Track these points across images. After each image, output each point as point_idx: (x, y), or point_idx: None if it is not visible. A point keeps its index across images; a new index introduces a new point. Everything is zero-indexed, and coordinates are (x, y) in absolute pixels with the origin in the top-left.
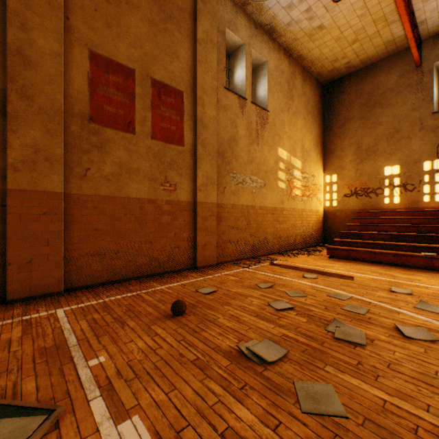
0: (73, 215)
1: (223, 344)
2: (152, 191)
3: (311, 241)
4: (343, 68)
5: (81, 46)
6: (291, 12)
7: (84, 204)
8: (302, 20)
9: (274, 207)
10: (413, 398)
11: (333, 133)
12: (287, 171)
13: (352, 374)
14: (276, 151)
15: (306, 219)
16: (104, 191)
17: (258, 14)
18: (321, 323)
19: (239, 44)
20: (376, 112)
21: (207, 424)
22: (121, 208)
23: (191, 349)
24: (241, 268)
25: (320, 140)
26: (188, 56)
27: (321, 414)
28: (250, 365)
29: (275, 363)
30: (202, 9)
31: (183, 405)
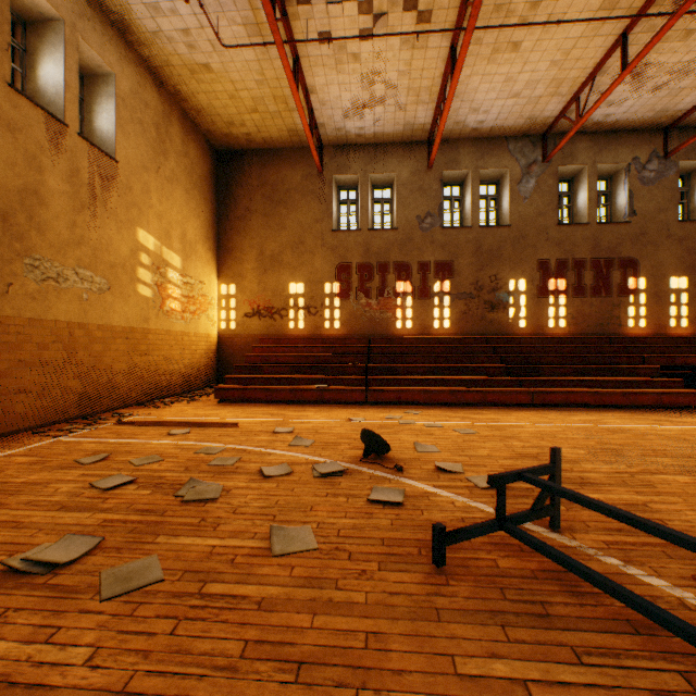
0: None
1: None
2: None
3: (198, 380)
4: (243, 139)
5: None
6: (158, 18)
7: None
8: (178, 40)
9: (131, 327)
10: (246, 532)
11: (232, 225)
12: (157, 269)
13: (189, 534)
14: (134, 233)
15: (191, 347)
16: None
17: None
18: (172, 489)
19: (51, 14)
20: (281, 212)
21: None
22: None
23: None
24: (51, 439)
25: (214, 230)
26: None
27: (130, 591)
28: (24, 582)
29: (77, 562)
30: None
31: None
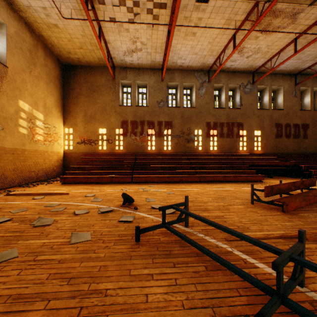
0: None
1: None
2: None
3: (53, 174)
4: (76, 60)
5: None
6: (30, 0)
7: None
8: (40, 11)
9: (15, 148)
10: (61, 236)
11: (71, 100)
12: (30, 120)
13: (34, 239)
14: (17, 102)
15: (49, 158)
16: None
17: None
18: (30, 222)
19: None
20: (95, 96)
21: None
22: None
23: None
24: None
25: (61, 102)
26: None
27: (1, 262)
28: None
29: None
30: None
31: None
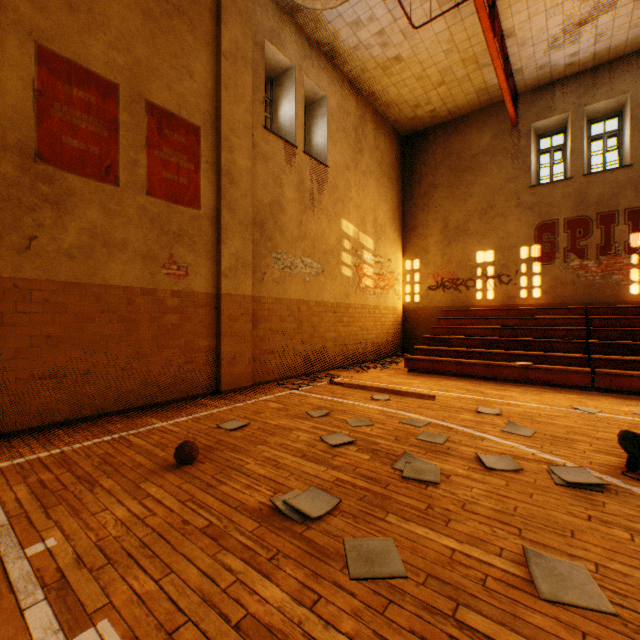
0: (4, 313)
1: (251, 500)
2: (148, 276)
3: (386, 349)
4: (427, 118)
5: (21, 36)
6: (358, 32)
7: (25, 294)
8: (373, 45)
9: (337, 303)
10: (487, 542)
11: (415, 203)
12: (355, 252)
13: (419, 522)
14: (338, 223)
15: (381, 319)
16: (64, 275)
17: (314, 28)
18: (388, 459)
19: (286, 66)
20: (467, 180)
21: (216, 615)
22: (93, 303)
23: (201, 512)
24: (288, 390)
25: (399, 212)
26: (208, 74)
27: (374, 578)
28: (286, 526)
29: (322, 519)
30: (229, 6)
31: (182, 594)
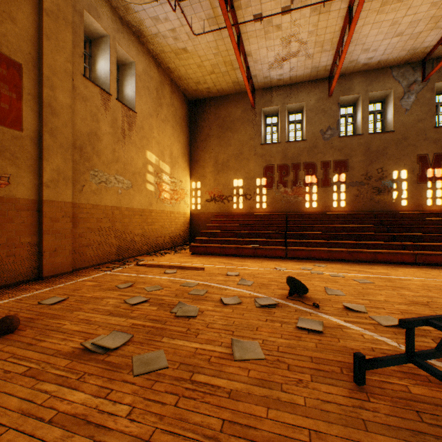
0: None
1: (66, 347)
2: None
3: (179, 240)
4: (205, 92)
5: None
6: (158, 25)
7: None
8: (168, 36)
9: (143, 209)
10: (216, 341)
11: (198, 145)
12: (156, 174)
13: (181, 338)
14: (144, 153)
15: (175, 220)
16: None
17: (125, 12)
18: (169, 308)
19: (103, 33)
20: (228, 135)
21: (34, 419)
22: None
23: (22, 363)
24: (103, 272)
25: (188, 149)
26: (31, 24)
27: (149, 372)
28: (93, 357)
29: (119, 349)
30: None
31: (4, 416)
